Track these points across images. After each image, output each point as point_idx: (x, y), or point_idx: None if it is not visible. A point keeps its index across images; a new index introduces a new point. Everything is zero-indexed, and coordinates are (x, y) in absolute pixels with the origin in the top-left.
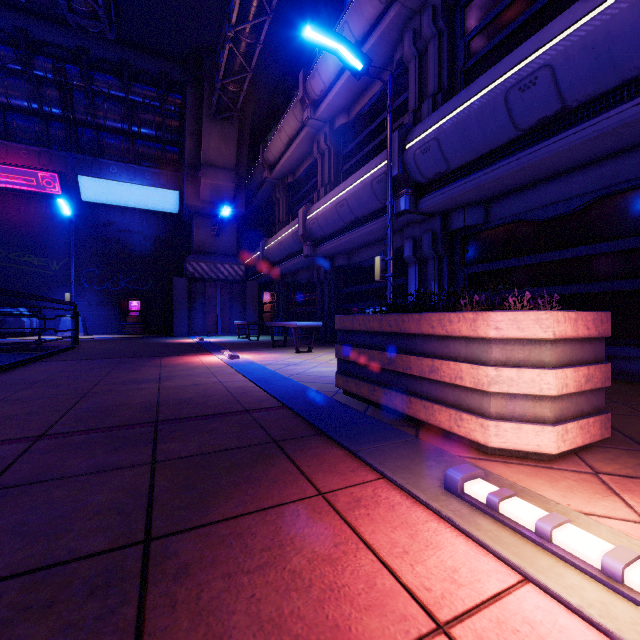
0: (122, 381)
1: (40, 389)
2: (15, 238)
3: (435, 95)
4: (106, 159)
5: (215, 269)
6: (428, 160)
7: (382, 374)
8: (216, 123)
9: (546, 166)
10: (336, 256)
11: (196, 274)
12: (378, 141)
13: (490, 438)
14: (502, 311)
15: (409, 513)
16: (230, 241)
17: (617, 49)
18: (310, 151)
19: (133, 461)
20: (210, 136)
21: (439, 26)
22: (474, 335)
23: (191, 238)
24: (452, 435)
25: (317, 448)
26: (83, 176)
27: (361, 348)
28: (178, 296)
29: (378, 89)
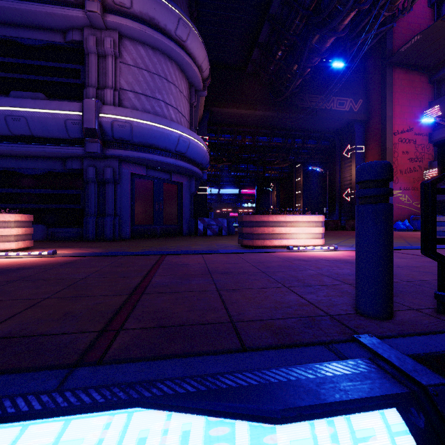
0: None
1: None
2: None
3: None
4: None
5: None
6: None
7: None
8: None
9: (26, 153)
10: None
11: None
12: None
13: None
14: None
15: None
16: None
17: (50, 128)
18: None
19: None
20: None
21: None
22: None
23: None
24: None
25: None
26: None
27: None
28: None
29: None
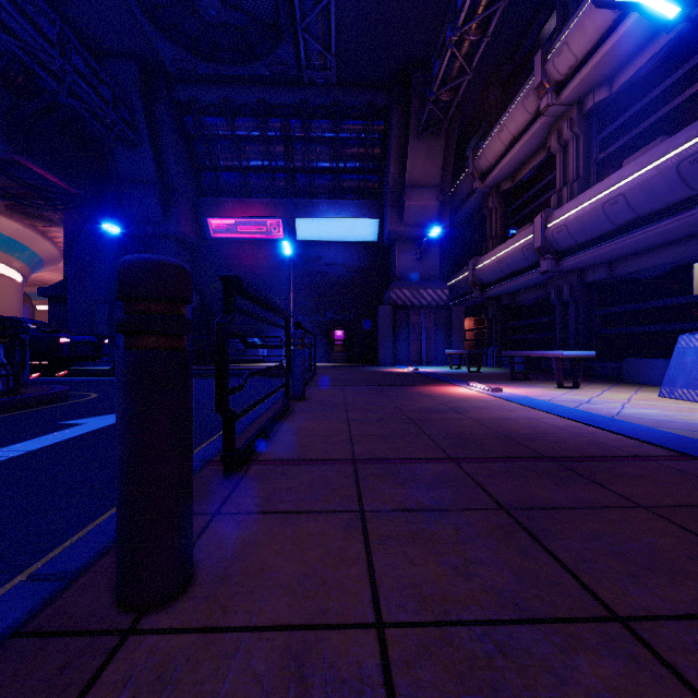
0: (420, 409)
1: (361, 412)
2: (250, 279)
3: None
4: (317, 199)
5: (417, 295)
6: None
7: None
8: (422, 140)
9: None
10: (588, 269)
11: (399, 301)
12: (668, 109)
13: None
14: None
15: None
16: (432, 264)
17: None
18: (540, 146)
19: (611, 501)
20: (415, 155)
21: None
22: None
23: (391, 265)
24: None
25: None
26: (299, 218)
27: None
28: (383, 325)
29: (669, 39)
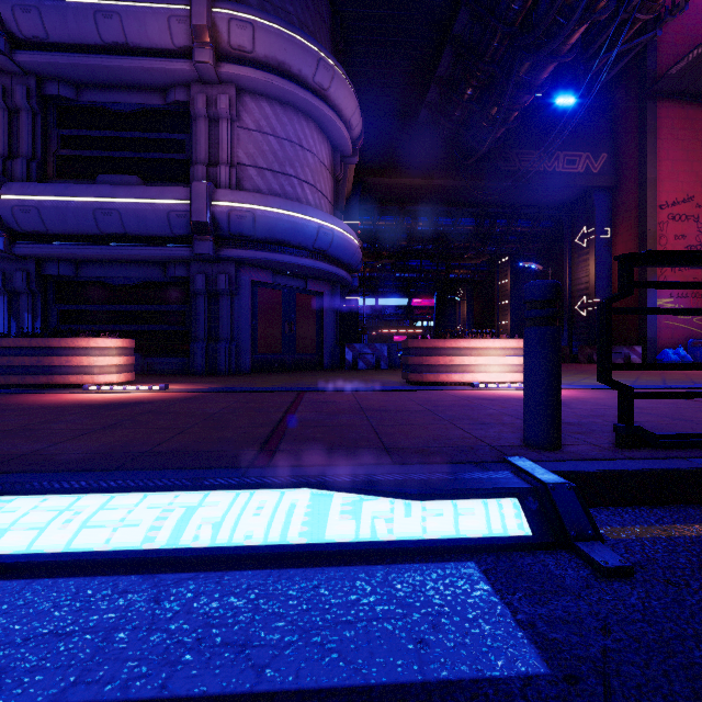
0: None
1: None
2: None
3: (30, 160)
4: None
5: None
6: (28, 219)
7: (31, 369)
8: None
9: (118, 258)
10: None
11: None
12: None
13: (95, 381)
14: (100, 338)
15: (74, 394)
16: None
17: (148, 223)
18: None
19: None
20: None
21: (34, 106)
22: (89, 346)
23: None
24: (78, 386)
25: (14, 395)
26: None
27: (11, 357)
28: None
29: None
